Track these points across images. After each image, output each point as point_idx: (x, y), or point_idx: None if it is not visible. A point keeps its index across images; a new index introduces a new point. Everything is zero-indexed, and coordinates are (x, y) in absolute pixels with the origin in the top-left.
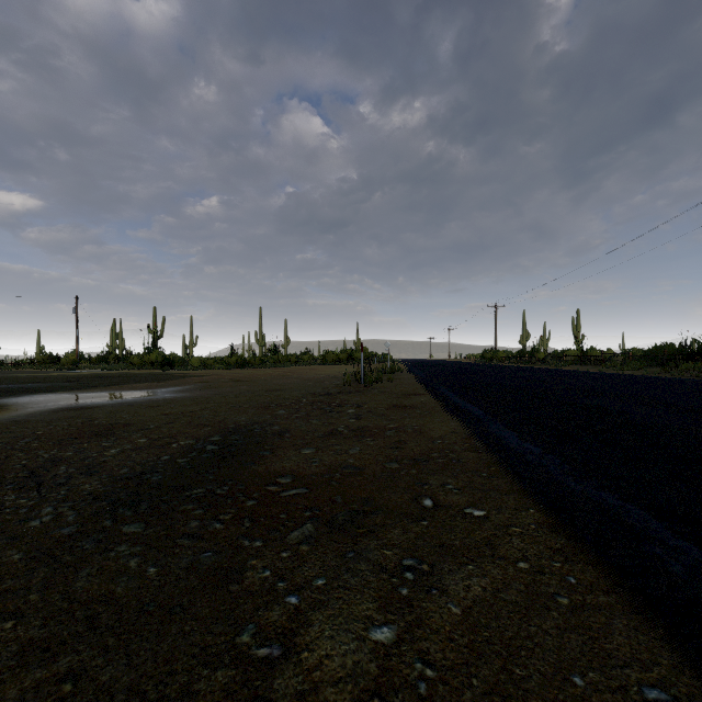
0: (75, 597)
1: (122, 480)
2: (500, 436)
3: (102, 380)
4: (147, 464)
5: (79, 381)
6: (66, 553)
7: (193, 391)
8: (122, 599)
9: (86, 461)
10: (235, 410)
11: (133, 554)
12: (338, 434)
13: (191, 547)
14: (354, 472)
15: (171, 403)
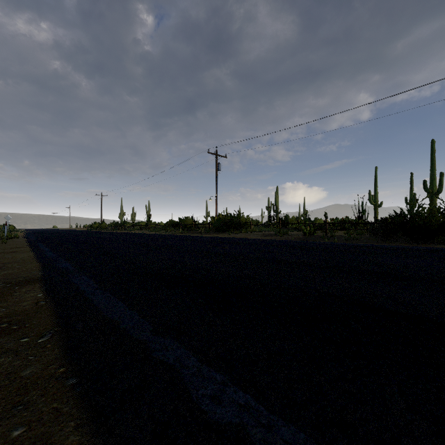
0: None
1: None
2: (47, 254)
3: None
4: None
5: None
6: None
7: None
8: None
9: None
10: None
11: None
12: None
13: None
14: None
15: None
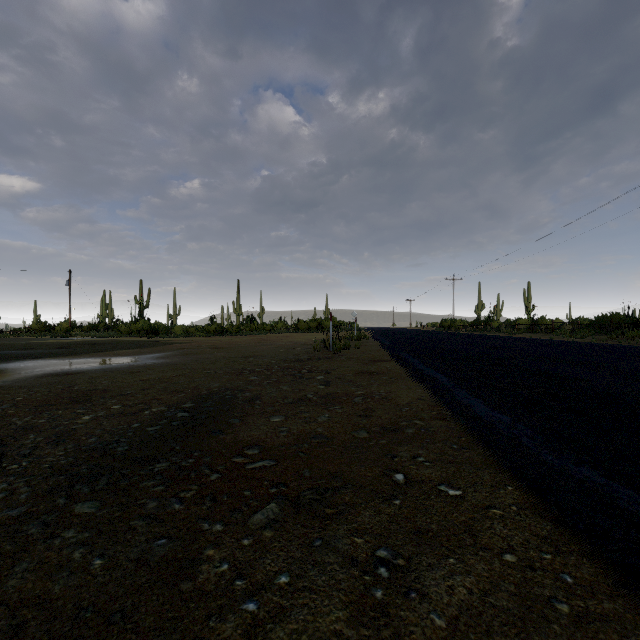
0: (3, 599)
1: (86, 451)
2: (467, 403)
3: (90, 346)
4: (116, 433)
5: (69, 347)
6: (7, 540)
7: (173, 357)
8: (57, 601)
9: (56, 429)
10: (209, 376)
11: (79, 542)
12: (307, 401)
13: (145, 533)
14: (323, 442)
15: (151, 369)
